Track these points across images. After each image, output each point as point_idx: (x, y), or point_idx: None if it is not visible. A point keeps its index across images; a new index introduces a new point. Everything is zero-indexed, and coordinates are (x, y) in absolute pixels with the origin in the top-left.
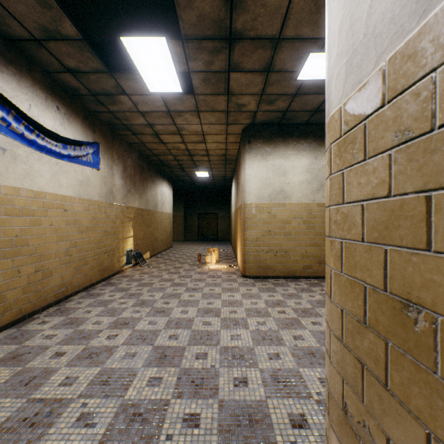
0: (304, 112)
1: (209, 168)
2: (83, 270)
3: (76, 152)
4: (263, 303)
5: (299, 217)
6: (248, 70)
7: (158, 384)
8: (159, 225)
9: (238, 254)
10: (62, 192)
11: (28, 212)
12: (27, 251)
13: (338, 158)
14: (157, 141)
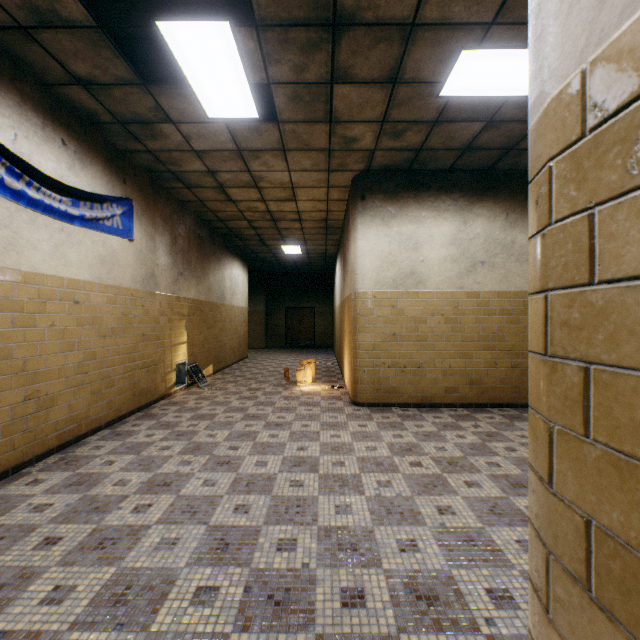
0: (448, 151)
1: (301, 240)
2: (106, 396)
3: (95, 212)
4: (385, 448)
5: (439, 313)
6: (362, 80)
7: (211, 602)
8: (227, 325)
9: (346, 369)
10: (70, 274)
11: (11, 305)
12: (10, 367)
13: (573, 185)
14: (222, 199)
